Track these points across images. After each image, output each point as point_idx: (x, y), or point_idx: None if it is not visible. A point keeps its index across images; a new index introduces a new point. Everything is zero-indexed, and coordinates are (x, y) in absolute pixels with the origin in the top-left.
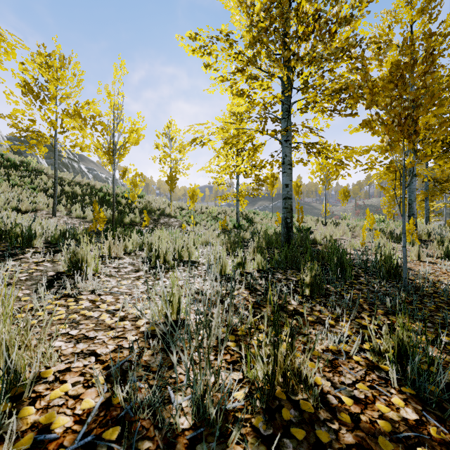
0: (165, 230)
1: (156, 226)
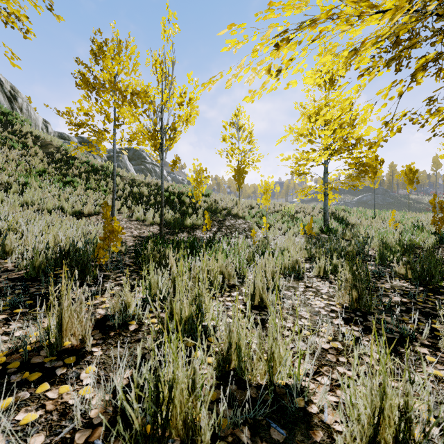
0: (230, 235)
1: (220, 229)
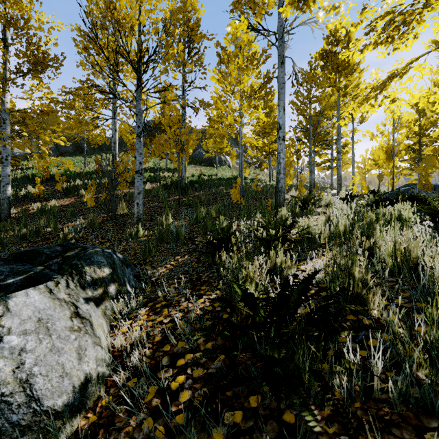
0: None
1: None
